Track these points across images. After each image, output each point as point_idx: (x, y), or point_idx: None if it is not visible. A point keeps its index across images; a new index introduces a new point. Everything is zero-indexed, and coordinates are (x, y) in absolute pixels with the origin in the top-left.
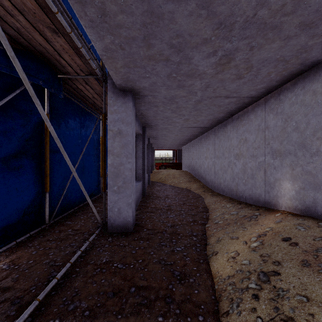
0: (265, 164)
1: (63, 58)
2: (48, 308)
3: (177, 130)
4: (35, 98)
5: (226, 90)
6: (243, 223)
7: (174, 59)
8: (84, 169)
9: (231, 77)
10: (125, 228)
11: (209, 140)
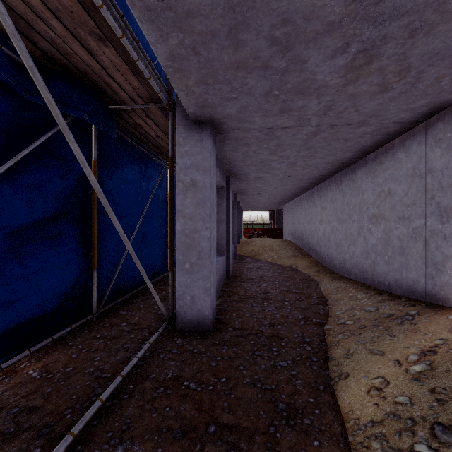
0: (426, 232)
1: (114, 80)
2: (86, 447)
3: (277, 181)
4: (66, 131)
5: (359, 113)
6: (389, 327)
7: (276, 65)
8: (146, 237)
9: (370, 89)
10: (201, 325)
11: (325, 194)
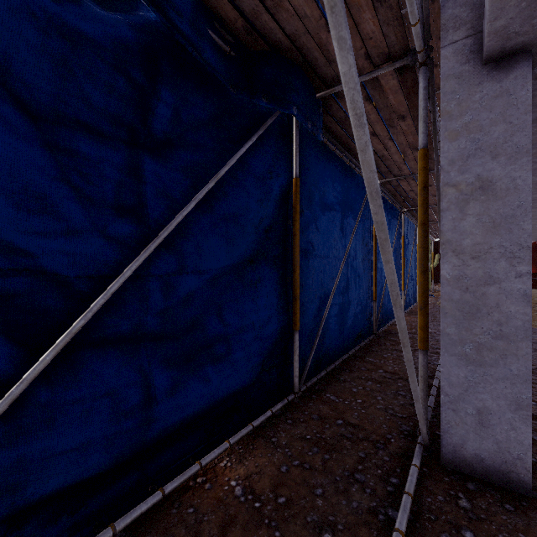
0: None
1: None
2: None
3: None
4: (340, 13)
5: None
6: None
7: None
8: (348, 285)
9: None
10: (504, 474)
11: None
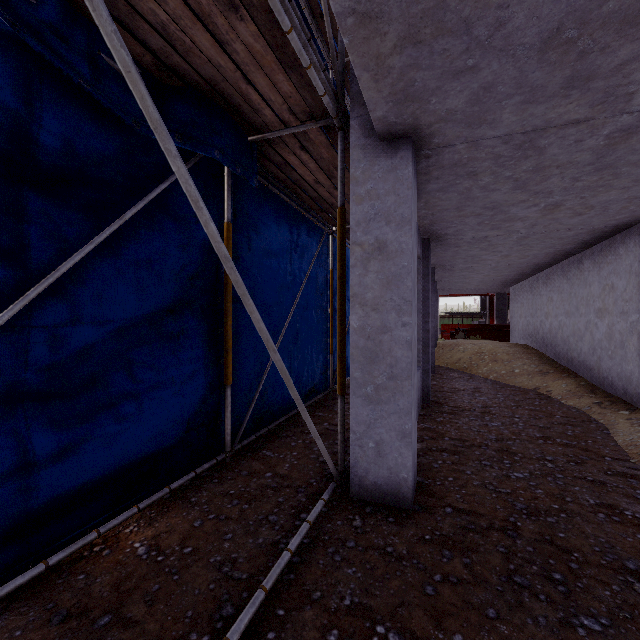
0: None
1: (254, 87)
2: None
3: (513, 242)
4: (162, 133)
5: None
6: None
7: None
8: (299, 337)
9: None
10: (394, 495)
11: (613, 261)
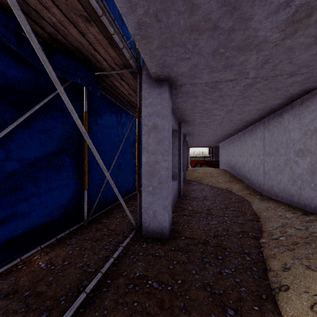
0: None
1: (98, 52)
2: None
3: (217, 124)
4: (58, 84)
5: (293, 64)
6: None
7: (224, 25)
8: (121, 166)
9: (306, 41)
10: (161, 233)
11: (255, 134)
